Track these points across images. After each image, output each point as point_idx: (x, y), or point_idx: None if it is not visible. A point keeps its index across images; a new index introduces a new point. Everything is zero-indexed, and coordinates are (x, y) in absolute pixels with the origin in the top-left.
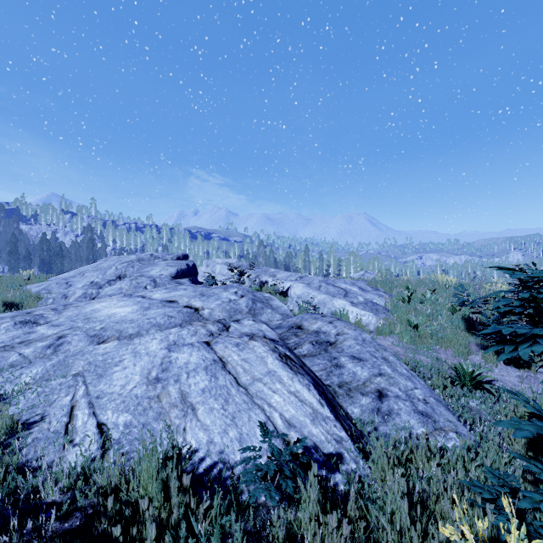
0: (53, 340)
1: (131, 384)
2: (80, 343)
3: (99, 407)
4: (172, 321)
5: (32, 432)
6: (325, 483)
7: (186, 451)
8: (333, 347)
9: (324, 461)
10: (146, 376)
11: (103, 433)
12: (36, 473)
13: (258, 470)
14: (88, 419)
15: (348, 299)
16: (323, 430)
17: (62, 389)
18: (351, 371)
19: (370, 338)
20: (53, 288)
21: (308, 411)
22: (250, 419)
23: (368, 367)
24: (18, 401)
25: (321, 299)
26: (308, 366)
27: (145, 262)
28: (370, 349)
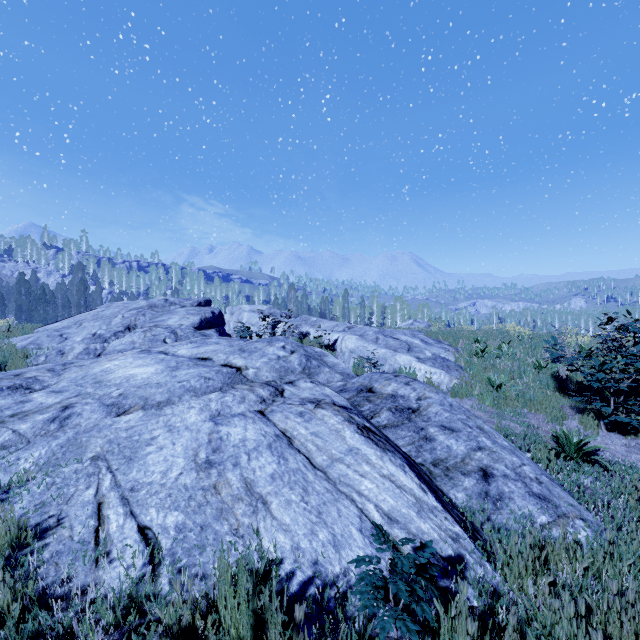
0: (56, 412)
1: (175, 471)
2: (93, 414)
3: (137, 504)
4: (210, 384)
5: (48, 542)
6: (451, 597)
7: (267, 563)
8: (417, 415)
9: (445, 568)
10: (192, 458)
11: (148, 540)
12: (62, 604)
13: (375, 588)
14: (125, 521)
15: (413, 354)
16: (434, 525)
17: (79, 479)
18: (445, 444)
19: (456, 402)
20: (43, 341)
21: (410, 500)
22: (340, 514)
23: (464, 440)
24: (20, 498)
25: (380, 355)
26: (392, 440)
27: (158, 309)
28: (461, 417)
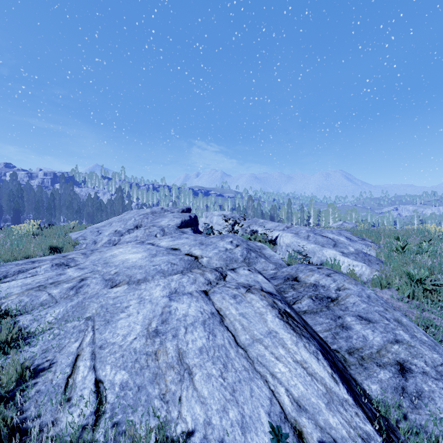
0: (76, 282)
1: (132, 335)
2: (96, 286)
3: (100, 360)
4: (174, 268)
5: (38, 382)
6: None
7: (180, 434)
8: (336, 304)
9: None
10: (146, 327)
11: (99, 392)
12: (29, 437)
13: None
14: (88, 373)
15: (338, 249)
16: (343, 420)
17: (73, 334)
18: (360, 334)
19: (374, 294)
20: (87, 235)
21: (320, 389)
22: (252, 394)
23: (380, 331)
24: (36, 343)
25: (310, 249)
26: (310, 325)
27: (157, 214)
28: (378, 309)
